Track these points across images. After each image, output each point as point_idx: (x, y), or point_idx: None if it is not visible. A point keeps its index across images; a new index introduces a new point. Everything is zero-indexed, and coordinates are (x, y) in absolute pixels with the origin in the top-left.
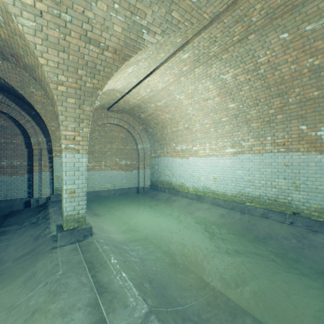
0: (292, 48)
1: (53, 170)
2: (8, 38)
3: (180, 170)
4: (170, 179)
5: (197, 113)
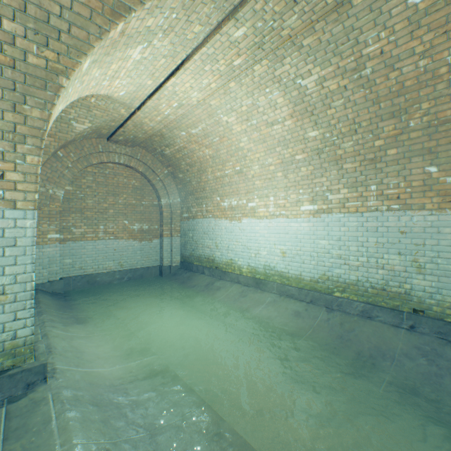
0: (427, 26)
1: None
2: None
3: (228, 239)
4: (212, 253)
5: (256, 146)
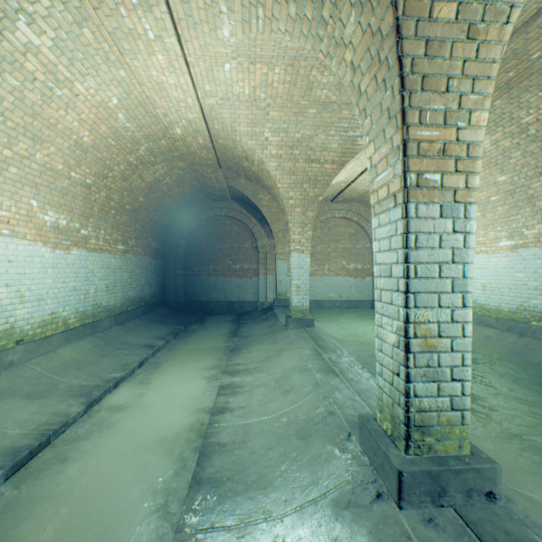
0: None
1: (276, 274)
2: (257, 171)
3: None
4: None
5: None
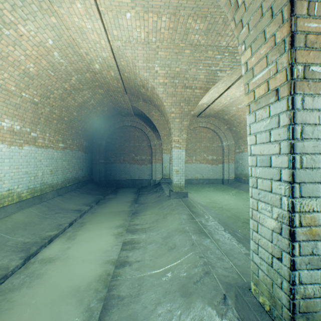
0: None
1: (162, 162)
2: (150, 95)
3: None
4: None
5: None
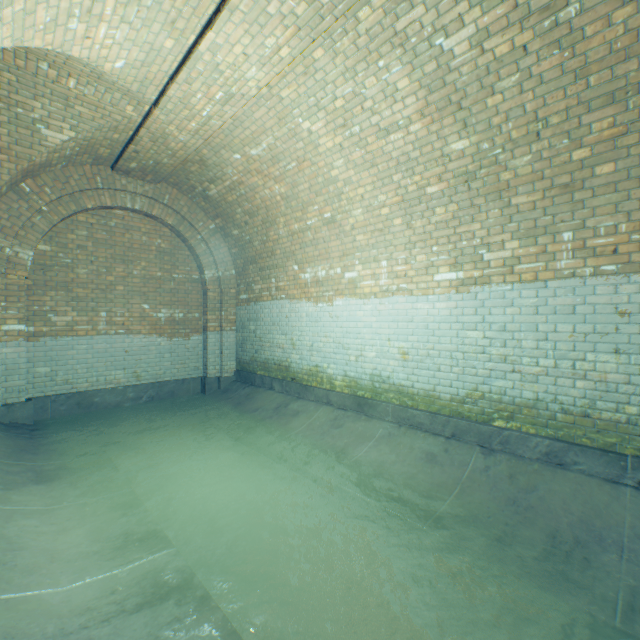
0: None
1: None
2: None
3: (311, 332)
4: (286, 356)
5: (359, 175)
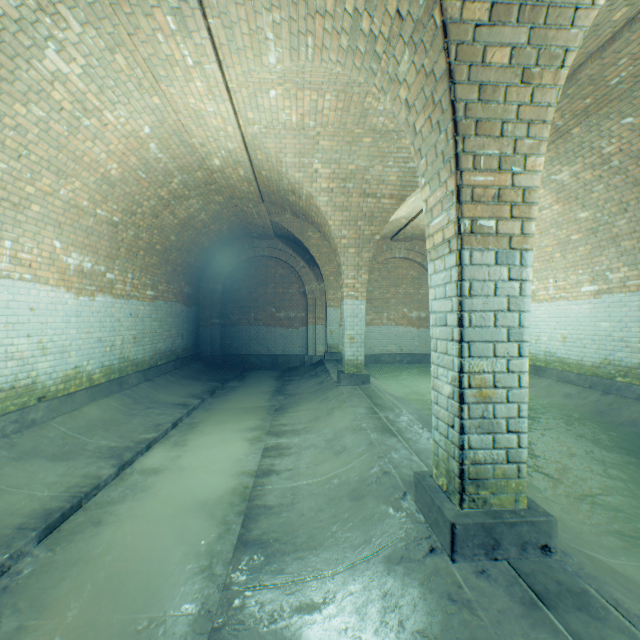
0: None
1: (327, 324)
2: (305, 206)
3: None
4: None
5: None
